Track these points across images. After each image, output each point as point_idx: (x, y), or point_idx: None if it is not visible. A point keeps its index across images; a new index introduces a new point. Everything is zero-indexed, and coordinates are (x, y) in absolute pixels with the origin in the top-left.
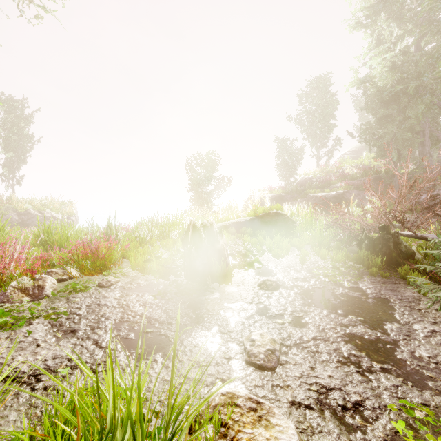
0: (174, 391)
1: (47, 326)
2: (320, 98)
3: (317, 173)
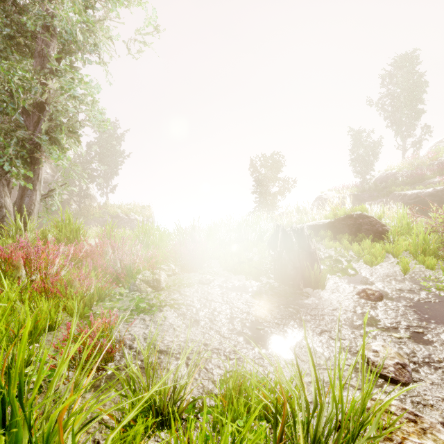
0: (307, 388)
1: (174, 314)
2: (406, 79)
3: (403, 168)
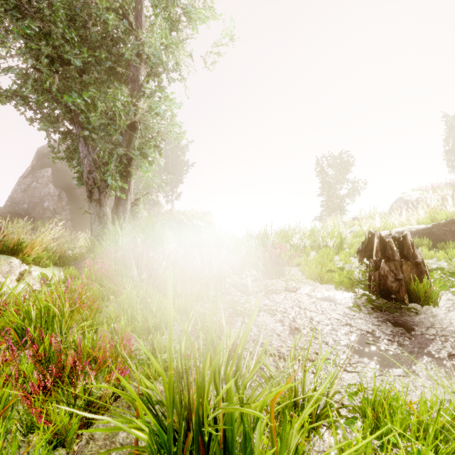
0: None
1: (271, 319)
2: None
3: None
